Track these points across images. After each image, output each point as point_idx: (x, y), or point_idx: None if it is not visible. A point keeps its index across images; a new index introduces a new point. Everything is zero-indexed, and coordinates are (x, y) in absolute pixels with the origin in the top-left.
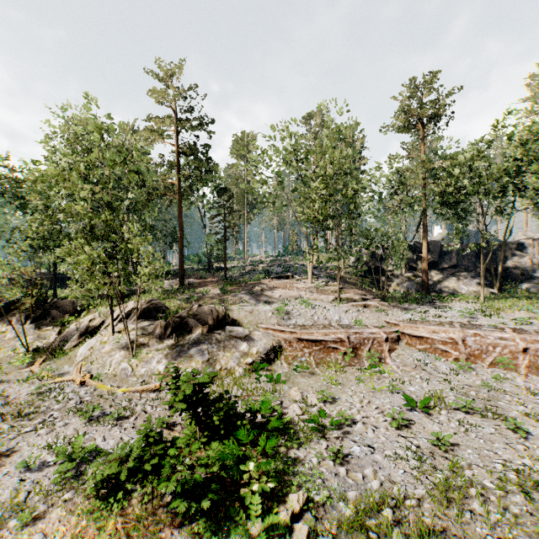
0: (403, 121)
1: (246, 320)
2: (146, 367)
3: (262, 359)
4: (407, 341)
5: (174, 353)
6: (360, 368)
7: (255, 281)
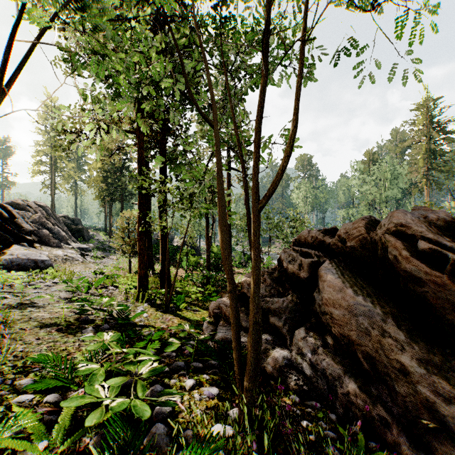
0: None
1: None
2: None
3: None
4: None
5: None
6: None
7: None
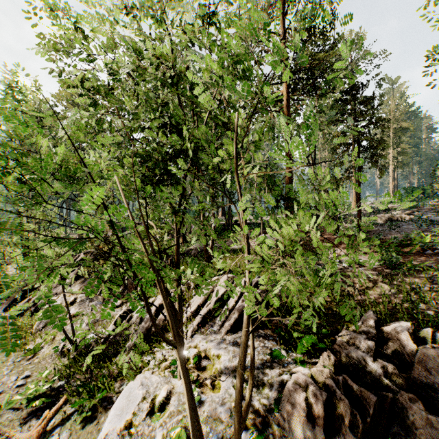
0: None
1: None
2: None
3: None
4: None
5: None
6: None
7: None
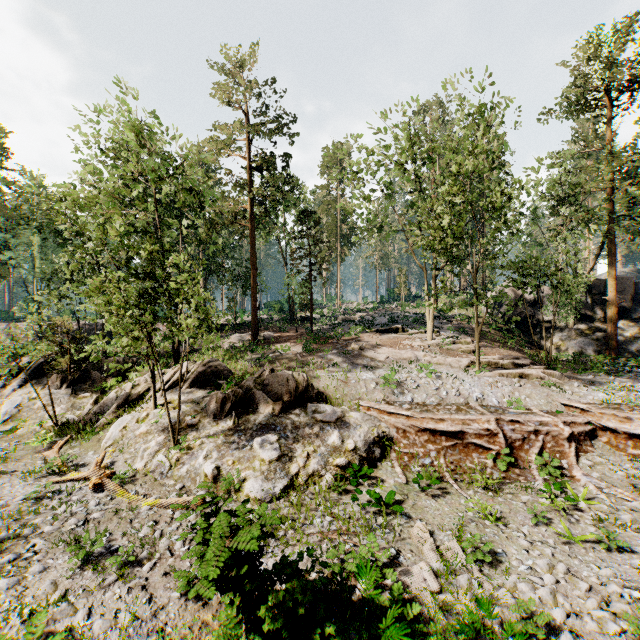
0: (576, 95)
1: (337, 393)
2: (190, 464)
3: (362, 458)
4: (607, 440)
5: (231, 443)
6: (528, 486)
7: (351, 336)
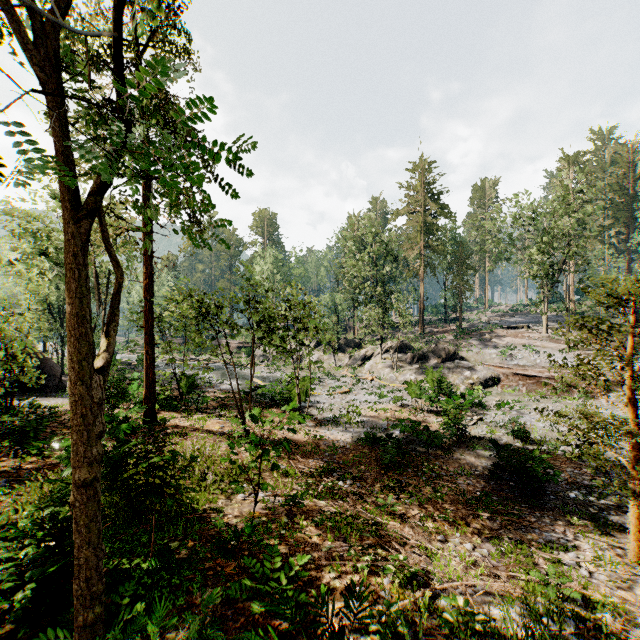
0: None
1: (472, 358)
2: (404, 377)
3: (481, 383)
4: None
5: (419, 372)
6: (565, 398)
7: (488, 330)
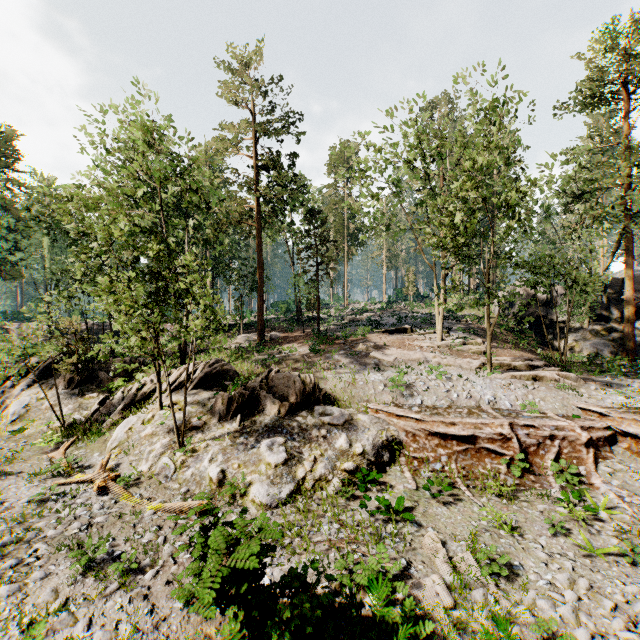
0: (592, 88)
1: (345, 395)
2: (195, 467)
3: (370, 462)
4: (627, 446)
5: (237, 446)
6: (544, 493)
7: (358, 336)
